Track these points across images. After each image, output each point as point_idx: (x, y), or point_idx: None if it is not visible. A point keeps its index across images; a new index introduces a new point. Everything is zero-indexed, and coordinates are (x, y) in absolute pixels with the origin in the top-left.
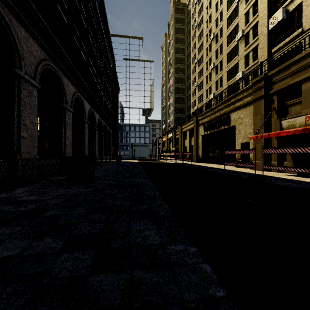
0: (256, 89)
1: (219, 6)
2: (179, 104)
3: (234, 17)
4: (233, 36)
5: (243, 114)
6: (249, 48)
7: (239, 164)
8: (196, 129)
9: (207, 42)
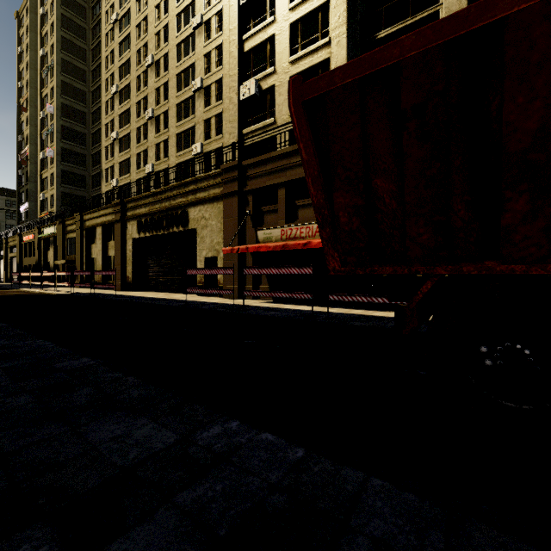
0: (227, 179)
1: (163, 14)
2: (74, 165)
3: (188, 50)
4: (186, 79)
5: (209, 212)
6: (211, 111)
7: (211, 291)
8: (121, 225)
9: (138, 65)
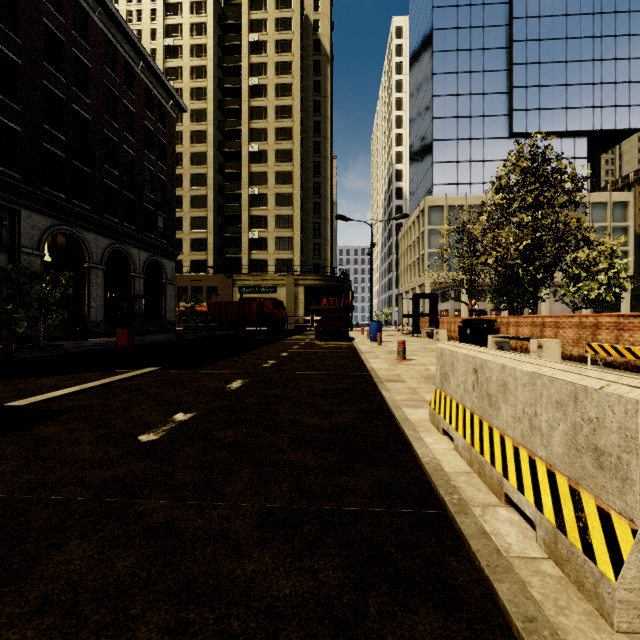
0: None
1: None
2: None
3: None
4: None
5: None
6: None
7: None
8: None
9: None
